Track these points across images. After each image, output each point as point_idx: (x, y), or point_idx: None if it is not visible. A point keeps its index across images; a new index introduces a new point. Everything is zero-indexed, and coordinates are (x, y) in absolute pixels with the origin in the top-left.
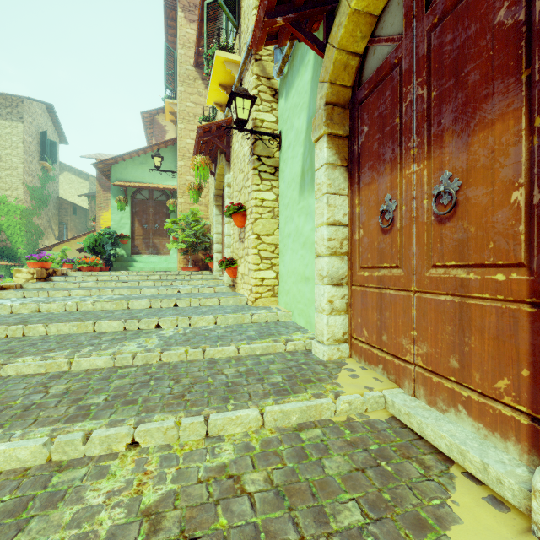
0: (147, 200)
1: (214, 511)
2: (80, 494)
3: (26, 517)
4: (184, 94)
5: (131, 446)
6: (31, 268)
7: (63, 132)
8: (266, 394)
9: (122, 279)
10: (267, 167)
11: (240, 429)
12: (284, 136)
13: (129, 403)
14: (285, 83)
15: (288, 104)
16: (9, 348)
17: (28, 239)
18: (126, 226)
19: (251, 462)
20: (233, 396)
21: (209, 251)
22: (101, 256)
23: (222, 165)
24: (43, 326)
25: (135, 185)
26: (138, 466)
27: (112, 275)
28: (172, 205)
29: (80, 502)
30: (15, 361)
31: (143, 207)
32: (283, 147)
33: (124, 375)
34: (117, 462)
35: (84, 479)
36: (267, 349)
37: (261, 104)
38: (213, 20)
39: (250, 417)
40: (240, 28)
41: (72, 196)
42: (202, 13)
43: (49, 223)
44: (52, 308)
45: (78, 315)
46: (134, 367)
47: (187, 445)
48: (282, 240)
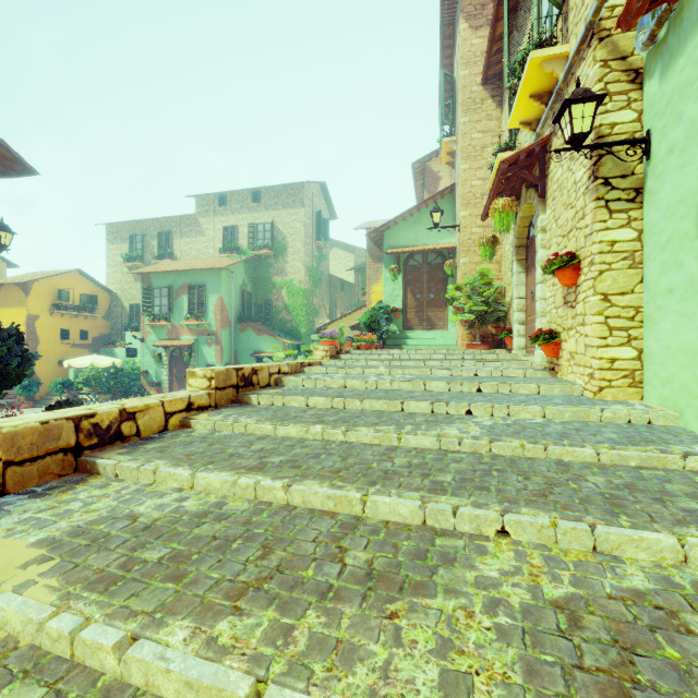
0: (420, 265)
1: (652, 637)
2: (470, 562)
3: (432, 564)
4: (468, 126)
5: (498, 534)
6: (325, 346)
7: (333, 208)
8: (679, 520)
9: (403, 358)
10: (619, 192)
11: (646, 555)
12: (658, 137)
13: (482, 489)
14: (660, 53)
15: (667, 85)
16: (342, 418)
17: (307, 318)
18: (398, 298)
19: (684, 601)
20: (621, 512)
21: (503, 322)
22: (374, 334)
23: (528, 204)
24: (359, 400)
25: (408, 250)
26: (519, 556)
27: (391, 353)
28: (450, 268)
29: (475, 569)
30: (355, 429)
31: (416, 274)
32: (655, 154)
33: (457, 460)
34: (492, 545)
35: (467, 550)
36: (648, 461)
37: (609, 101)
38: (518, 13)
39: (662, 543)
40: (567, 4)
41: (340, 271)
42: (496, 12)
43: (322, 301)
44: (355, 385)
45: (380, 393)
46: (463, 453)
47: (571, 553)
48: (651, 300)
